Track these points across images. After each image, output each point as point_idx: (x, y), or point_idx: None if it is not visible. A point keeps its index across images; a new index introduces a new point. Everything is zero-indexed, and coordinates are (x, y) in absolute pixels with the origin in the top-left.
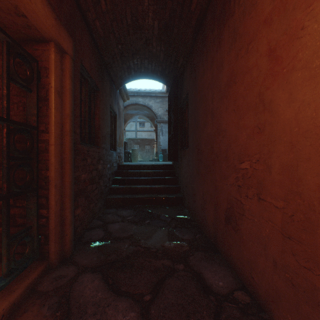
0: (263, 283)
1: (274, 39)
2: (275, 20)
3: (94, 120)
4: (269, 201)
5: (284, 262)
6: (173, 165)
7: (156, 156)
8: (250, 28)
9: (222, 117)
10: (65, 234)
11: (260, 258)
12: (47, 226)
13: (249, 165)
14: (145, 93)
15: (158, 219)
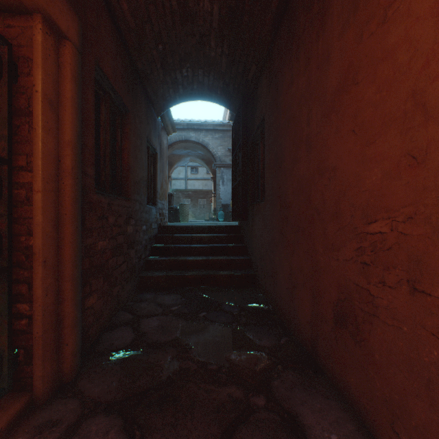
0: None
1: None
2: None
3: (121, 157)
4: None
5: None
6: (239, 226)
7: (215, 214)
8: None
9: (328, 146)
10: (64, 343)
11: (417, 403)
12: (29, 333)
13: (389, 226)
14: (199, 125)
15: (219, 310)
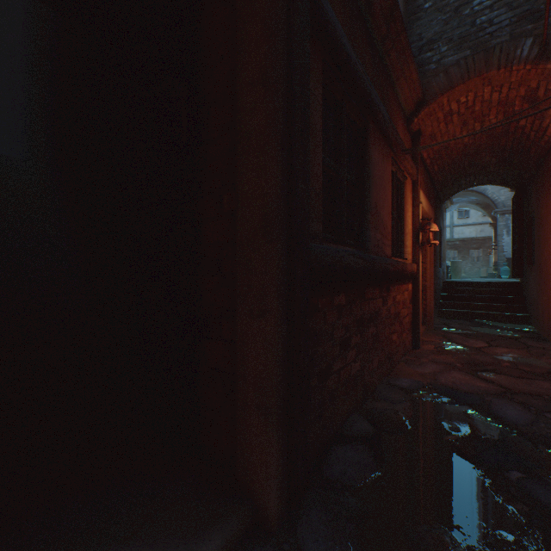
0: None
1: None
2: None
3: None
4: None
5: None
6: (519, 283)
7: (495, 269)
8: None
9: (549, 248)
10: (430, 316)
11: None
12: (424, 309)
13: None
14: None
15: (495, 327)
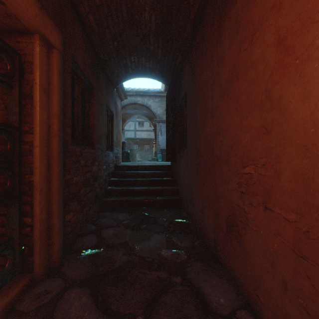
0: (271, 305)
1: (284, 26)
2: (285, 4)
3: (89, 119)
4: (278, 212)
5: (297, 285)
6: (171, 165)
7: (155, 156)
8: (254, 17)
9: (223, 116)
10: (52, 243)
11: (267, 276)
12: (31, 236)
13: (254, 169)
14: (144, 92)
15: (155, 224)
